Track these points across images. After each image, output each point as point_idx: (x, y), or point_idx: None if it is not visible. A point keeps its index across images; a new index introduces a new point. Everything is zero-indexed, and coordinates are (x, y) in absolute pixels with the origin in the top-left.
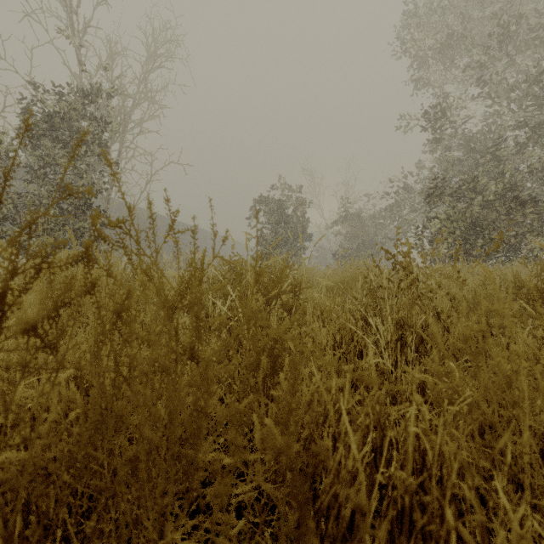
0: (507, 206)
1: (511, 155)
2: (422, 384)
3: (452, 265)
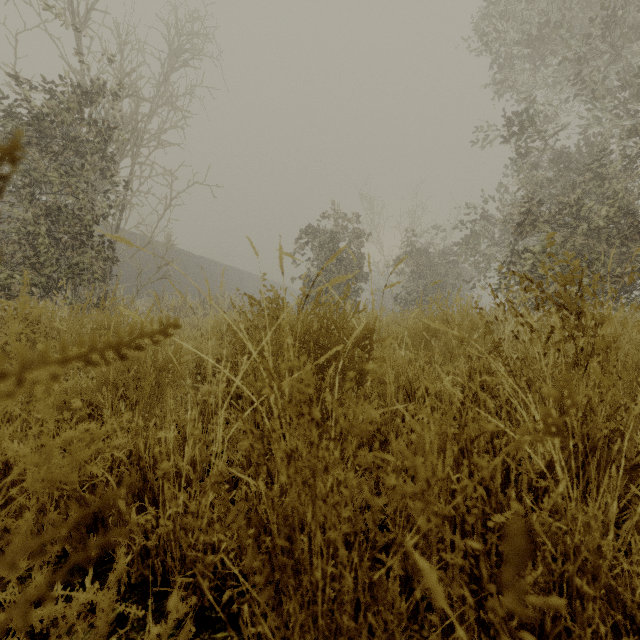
0: (620, 236)
1: (621, 172)
2: None
3: None
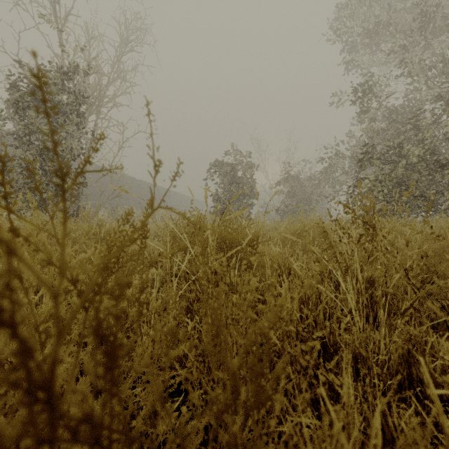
0: (428, 168)
1: (430, 124)
2: (407, 355)
3: (424, 220)
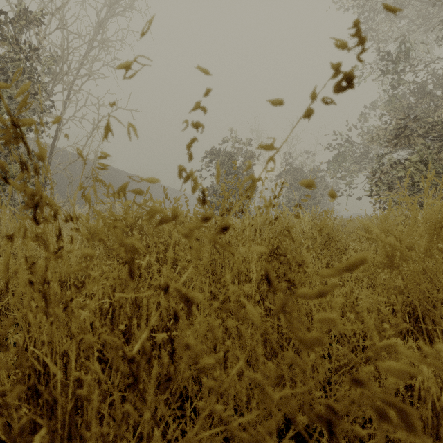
0: None
1: None
2: None
3: None
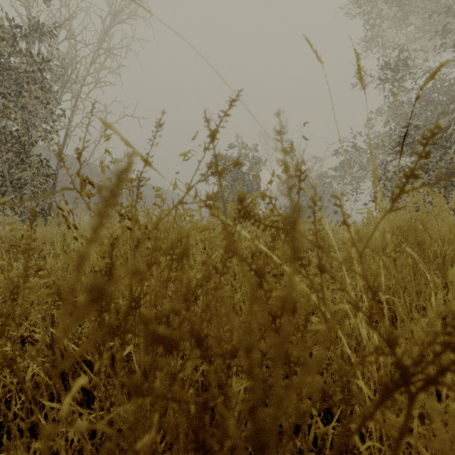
0: None
1: None
2: None
3: None
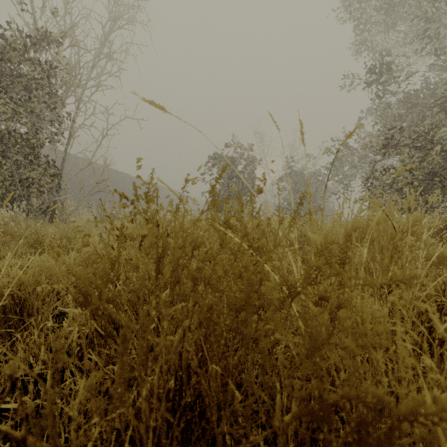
0: None
1: None
2: None
3: None
